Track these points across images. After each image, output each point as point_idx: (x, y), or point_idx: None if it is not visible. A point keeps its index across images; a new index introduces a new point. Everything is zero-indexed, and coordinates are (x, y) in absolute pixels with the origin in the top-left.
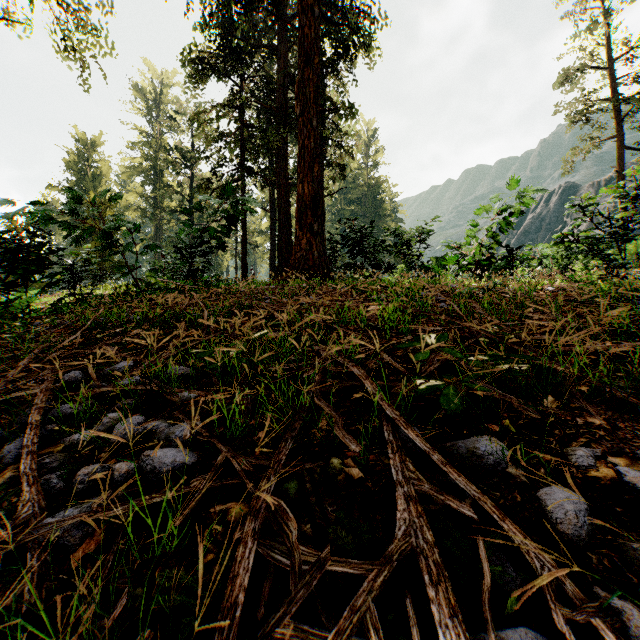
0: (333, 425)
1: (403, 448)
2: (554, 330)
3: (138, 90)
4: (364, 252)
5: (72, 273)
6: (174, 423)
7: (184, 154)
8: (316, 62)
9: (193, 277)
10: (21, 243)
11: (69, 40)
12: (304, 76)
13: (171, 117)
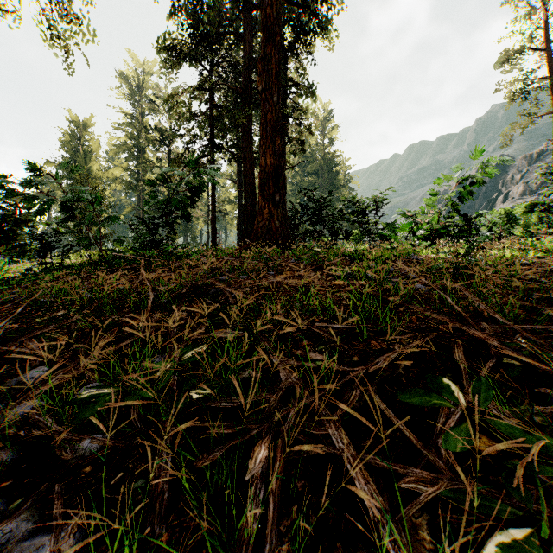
0: None
1: None
2: None
3: (123, 78)
4: (323, 220)
5: (42, 243)
6: (44, 520)
7: (162, 133)
8: (278, 40)
9: (157, 247)
10: None
11: (55, 29)
12: (266, 53)
13: (151, 101)
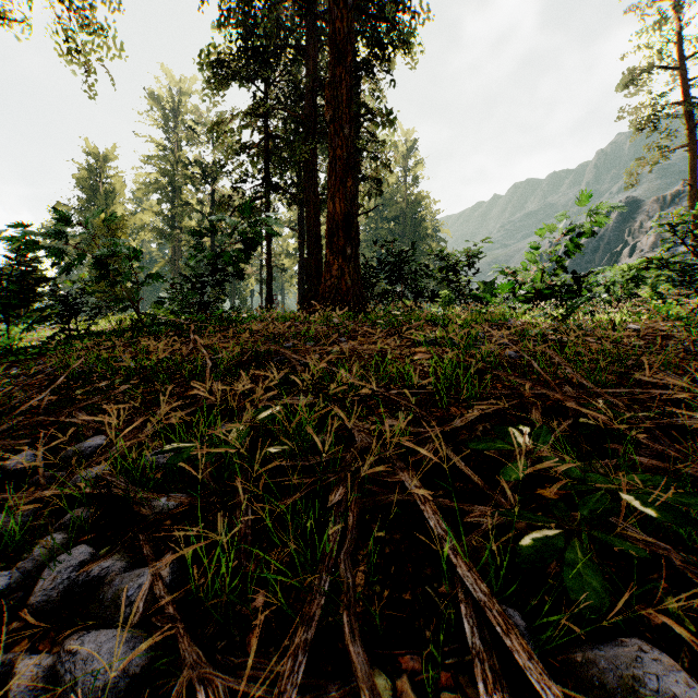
0: (375, 585)
1: (504, 677)
2: (679, 402)
3: (154, 99)
4: (404, 278)
5: (66, 306)
6: (135, 560)
7: (204, 169)
8: (349, 60)
9: (205, 311)
10: (2, 272)
11: (73, 41)
12: (335, 76)
13: (190, 128)
